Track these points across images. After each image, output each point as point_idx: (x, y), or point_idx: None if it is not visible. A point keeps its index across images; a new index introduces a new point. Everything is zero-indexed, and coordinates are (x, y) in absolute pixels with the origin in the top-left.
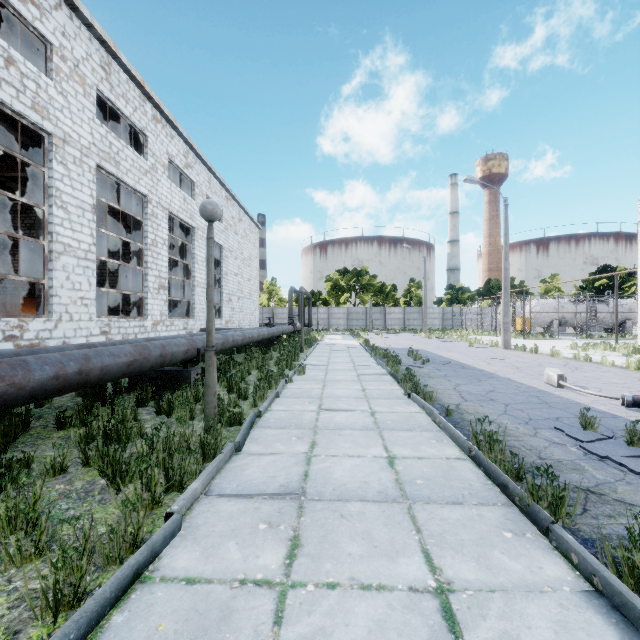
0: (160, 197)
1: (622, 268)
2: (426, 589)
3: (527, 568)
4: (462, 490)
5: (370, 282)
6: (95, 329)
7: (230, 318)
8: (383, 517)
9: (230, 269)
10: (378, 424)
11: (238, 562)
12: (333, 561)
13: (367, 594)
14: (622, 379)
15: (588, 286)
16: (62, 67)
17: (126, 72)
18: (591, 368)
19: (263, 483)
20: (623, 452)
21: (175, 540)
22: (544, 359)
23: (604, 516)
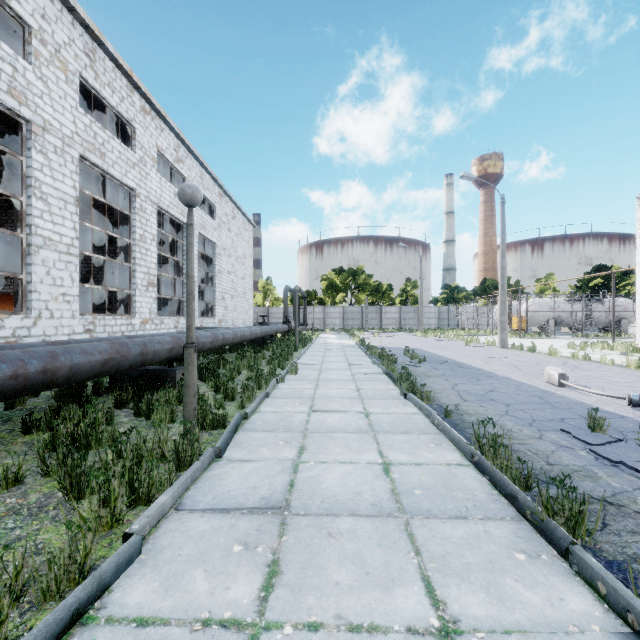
0: (149, 191)
1: (617, 268)
2: (428, 630)
3: (546, 600)
4: (465, 502)
5: (366, 281)
6: (78, 327)
7: (223, 317)
8: (377, 535)
9: (223, 267)
10: (373, 426)
11: (203, 596)
12: (317, 593)
13: (356, 638)
14: (624, 378)
15: (583, 286)
16: (42, 51)
17: (112, 60)
18: (591, 367)
19: (242, 495)
20: (637, 456)
21: (132, 567)
22: (542, 358)
23: (627, 532)
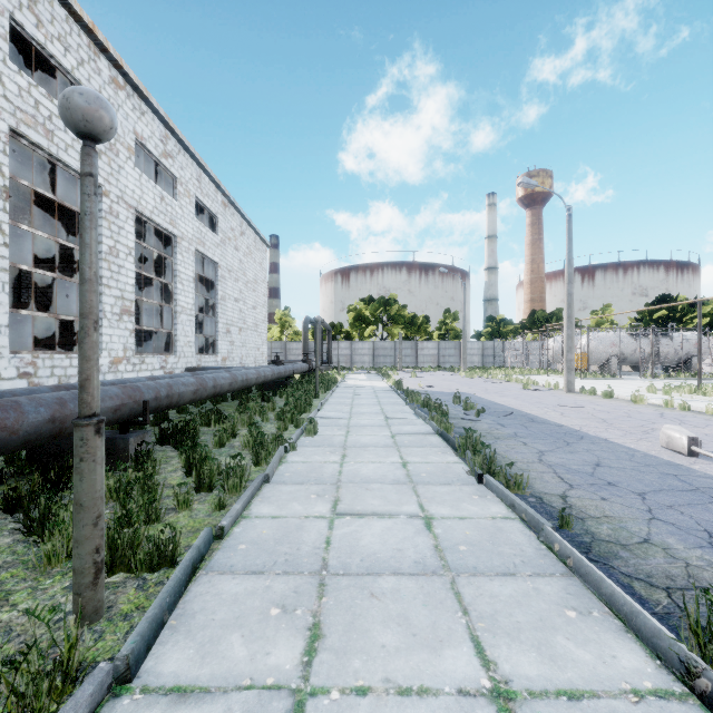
0: (123, 190)
1: (682, 298)
2: None
3: None
4: None
5: (399, 312)
6: (8, 370)
7: (228, 354)
8: None
9: (228, 293)
10: (444, 555)
11: None
12: None
13: None
14: None
15: (645, 318)
16: None
17: (64, 6)
18: (700, 420)
19: None
20: None
21: None
22: (627, 407)
23: None
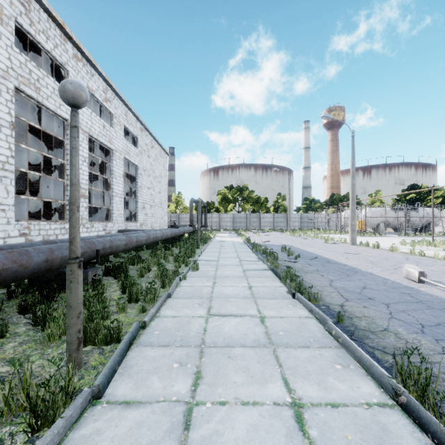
0: (81, 122)
1: (424, 186)
2: None
3: None
4: None
5: (249, 195)
6: (13, 231)
7: (144, 221)
8: None
9: (144, 184)
10: (270, 337)
11: None
12: None
13: None
14: None
15: (401, 199)
16: None
17: (46, 12)
18: (429, 262)
19: None
20: None
21: None
22: (387, 253)
23: None
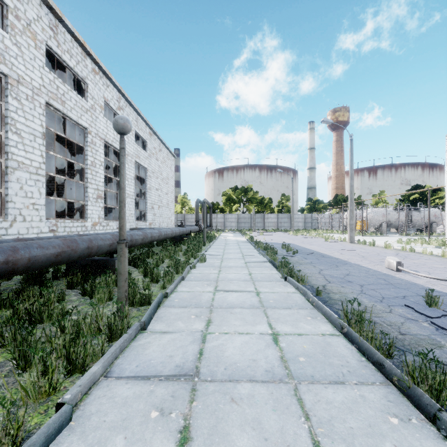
0: (98, 130)
1: (428, 187)
2: None
3: None
4: (341, 368)
5: (254, 196)
6: (44, 228)
7: (152, 221)
8: (272, 400)
9: (152, 185)
10: (262, 303)
11: None
12: None
13: None
14: (442, 265)
15: (405, 199)
16: (16, 24)
17: (70, 33)
18: (416, 256)
19: (161, 363)
20: None
21: (62, 434)
22: (380, 250)
23: None
